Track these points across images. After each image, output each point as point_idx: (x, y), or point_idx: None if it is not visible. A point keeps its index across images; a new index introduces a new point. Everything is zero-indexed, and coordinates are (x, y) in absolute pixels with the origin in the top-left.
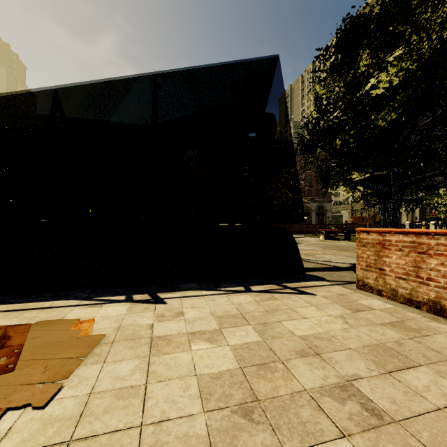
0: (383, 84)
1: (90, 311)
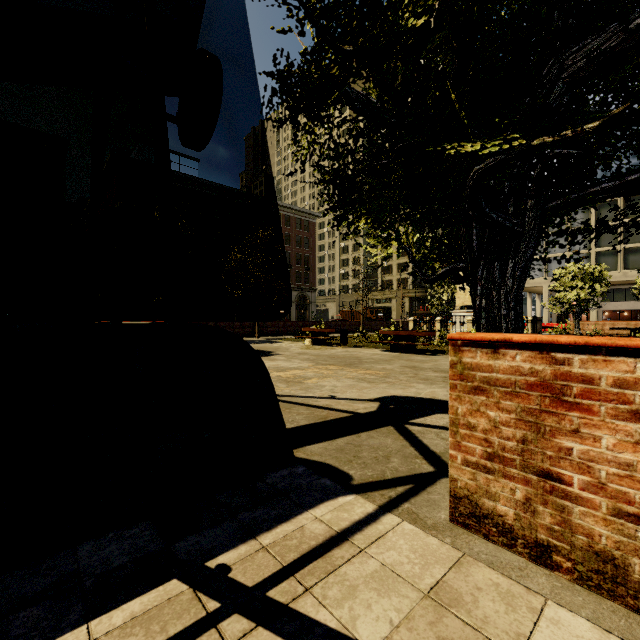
0: None
1: None
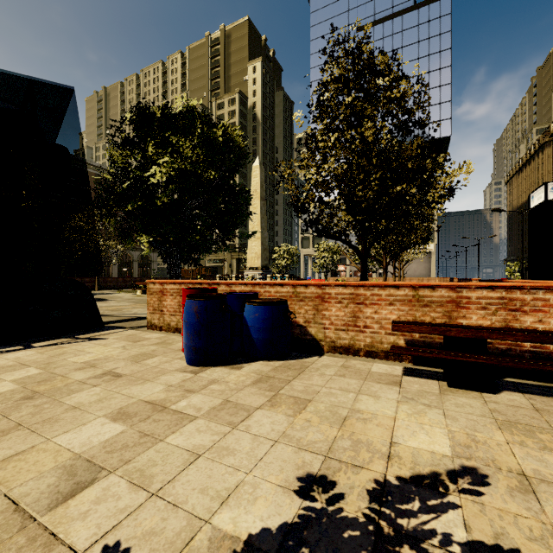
0: (158, 176)
1: None
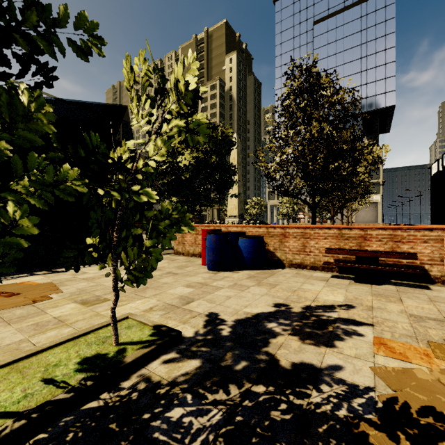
0: (183, 162)
1: (14, 281)
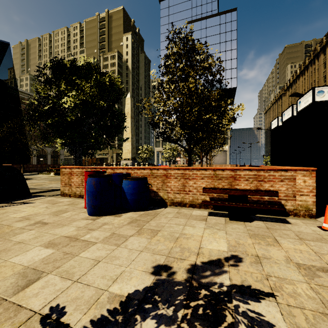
0: (68, 103)
1: None
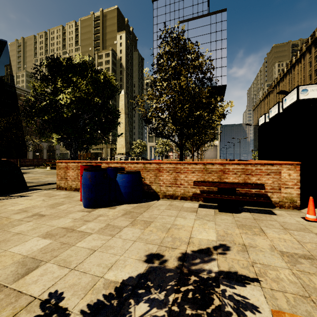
0: (64, 100)
1: None
